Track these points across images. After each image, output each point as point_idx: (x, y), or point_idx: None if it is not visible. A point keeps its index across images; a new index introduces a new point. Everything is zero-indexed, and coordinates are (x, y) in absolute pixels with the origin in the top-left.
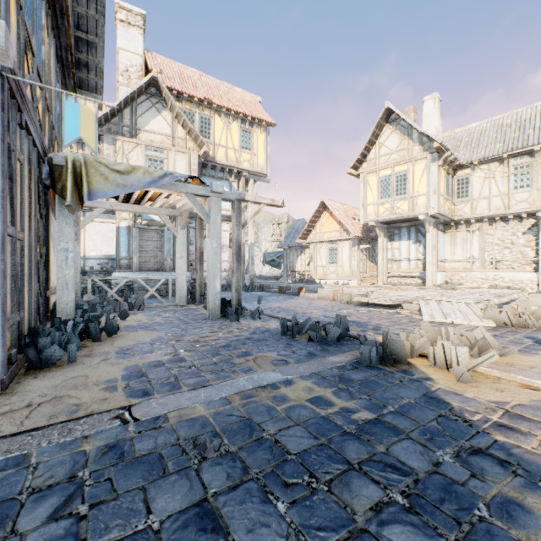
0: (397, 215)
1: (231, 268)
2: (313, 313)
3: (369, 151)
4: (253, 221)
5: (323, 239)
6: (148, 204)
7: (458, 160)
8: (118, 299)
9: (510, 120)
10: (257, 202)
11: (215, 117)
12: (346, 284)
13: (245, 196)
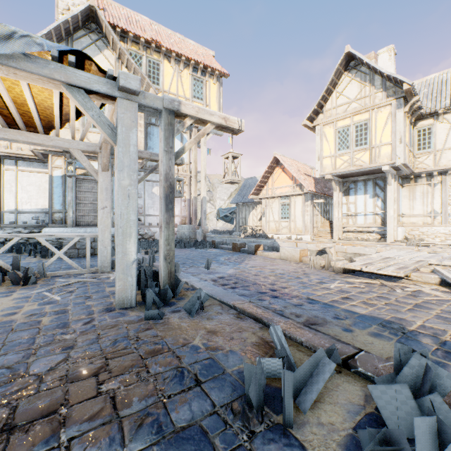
0: (357, 166)
1: (182, 223)
2: (286, 290)
3: (326, 102)
4: (205, 174)
5: (275, 195)
6: None
7: (423, 108)
8: (3, 267)
9: None
10: (201, 119)
11: (165, 63)
12: (299, 239)
13: (181, 106)
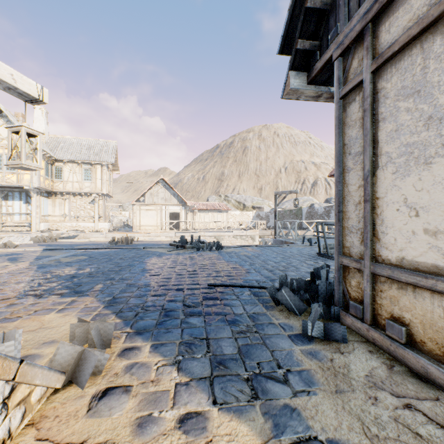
0: (9, 183)
1: None
2: None
3: None
4: None
5: None
6: None
7: (54, 157)
8: None
9: (86, 142)
10: None
11: None
12: None
13: None
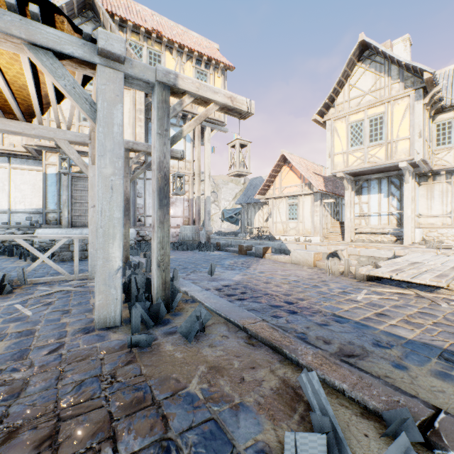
0: (372, 163)
1: (185, 224)
2: (305, 303)
3: (337, 95)
4: (209, 172)
5: (282, 194)
6: (82, 147)
7: (443, 100)
8: None
9: None
10: (202, 98)
11: (167, 55)
12: (307, 241)
13: (178, 80)
